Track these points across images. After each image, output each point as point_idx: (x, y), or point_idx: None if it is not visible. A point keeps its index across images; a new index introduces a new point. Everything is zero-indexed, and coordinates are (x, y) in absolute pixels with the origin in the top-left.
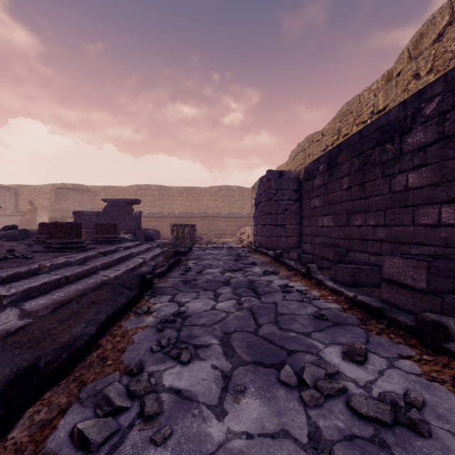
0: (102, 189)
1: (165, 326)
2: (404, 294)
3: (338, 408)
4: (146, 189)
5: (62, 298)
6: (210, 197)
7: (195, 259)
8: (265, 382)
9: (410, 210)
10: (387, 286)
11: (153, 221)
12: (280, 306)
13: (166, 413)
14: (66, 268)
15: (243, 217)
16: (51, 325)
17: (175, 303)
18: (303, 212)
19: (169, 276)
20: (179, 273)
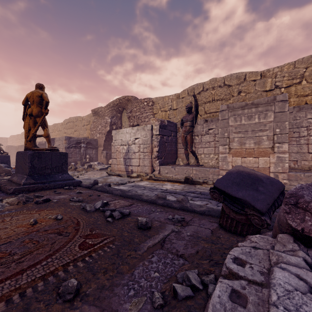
0: None
1: None
2: None
3: None
4: None
5: None
6: None
7: None
8: None
9: None
10: None
11: None
12: None
13: None
14: None
15: None
16: None
17: None
18: None
19: None
20: None
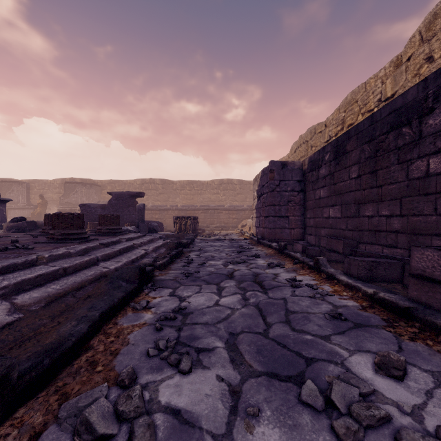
0: (108, 183)
1: (164, 324)
2: (440, 293)
3: None
4: (150, 183)
5: (57, 291)
6: (211, 190)
7: (197, 251)
8: (283, 403)
9: (432, 198)
10: (417, 282)
11: (156, 214)
12: (290, 303)
13: None
14: (65, 259)
15: (244, 209)
16: (41, 322)
17: (176, 297)
18: (308, 203)
19: (171, 268)
20: (181, 265)
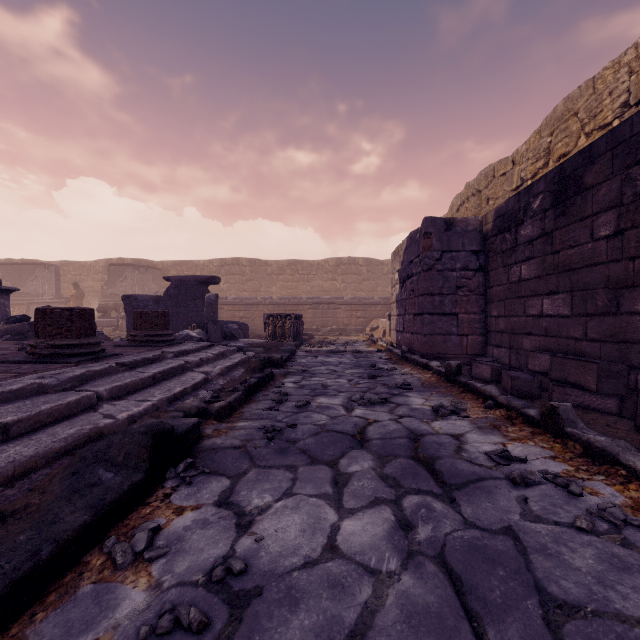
0: (172, 265)
1: None
2: None
3: None
4: (232, 264)
5: None
6: (324, 274)
7: (297, 374)
8: None
9: None
10: None
11: (240, 310)
12: (536, 554)
13: None
14: (24, 401)
15: (375, 303)
16: None
17: (230, 513)
18: (493, 290)
19: (242, 415)
20: (264, 406)
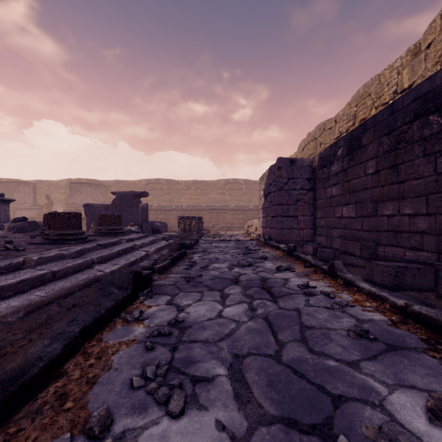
0: (113, 183)
1: (156, 342)
2: None
3: None
4: (155, 183)
5: (40, 299)
6: (217, 190)
7: (201, 253)
8: None
9: None
10: None
11: (161, 214)
12: (305, 315)
13: None
14: (57, 262)
15: (250, 209)
16: (14, 337)
17: (173, 306)
18: (318, 202)
19: (171, 272)
20: (183, 268)
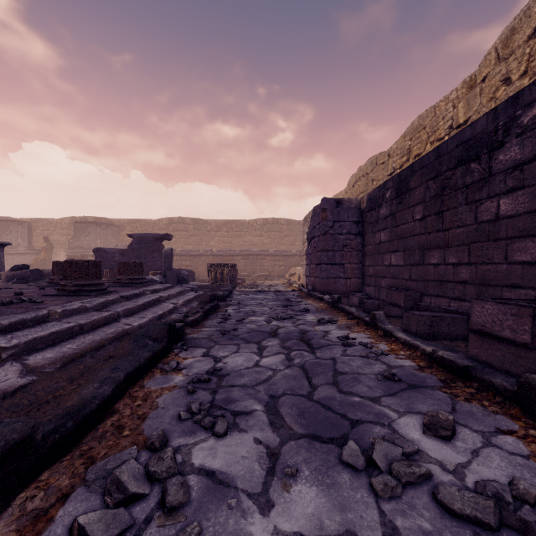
0: (127, 223)
1: (197, 387)
2: (499, 350)
3: (422, 501)
4: (178, 223)
5: (74, 351)
6: (253, 232)
7: (235, 305)
8: (323, 463)
9: (502, 244)
10: (477, 338)
11: (187, 260)
12: (340, 363)
13: (195, 503)
14: (81, 315)
15: (293, 255)
16: (58, 385)
17: (210, 358)
18: (366, 248)
19: (204, 325)
20: (216, 321)
